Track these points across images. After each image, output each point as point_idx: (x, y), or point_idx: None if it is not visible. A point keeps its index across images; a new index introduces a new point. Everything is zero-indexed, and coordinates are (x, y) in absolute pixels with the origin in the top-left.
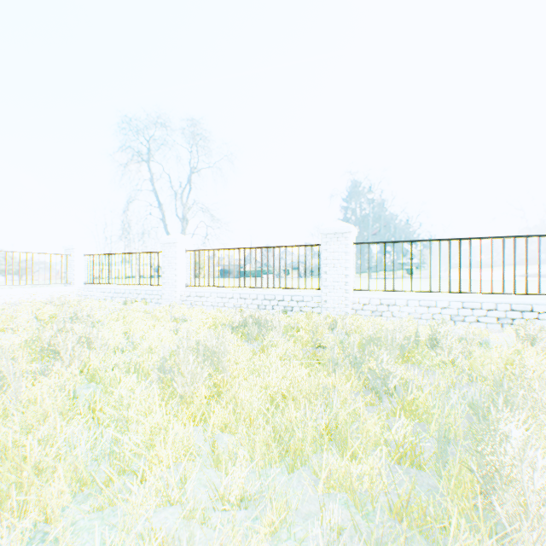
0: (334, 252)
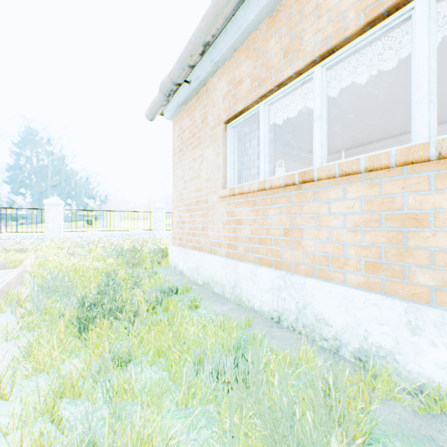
0: (54, 213)
